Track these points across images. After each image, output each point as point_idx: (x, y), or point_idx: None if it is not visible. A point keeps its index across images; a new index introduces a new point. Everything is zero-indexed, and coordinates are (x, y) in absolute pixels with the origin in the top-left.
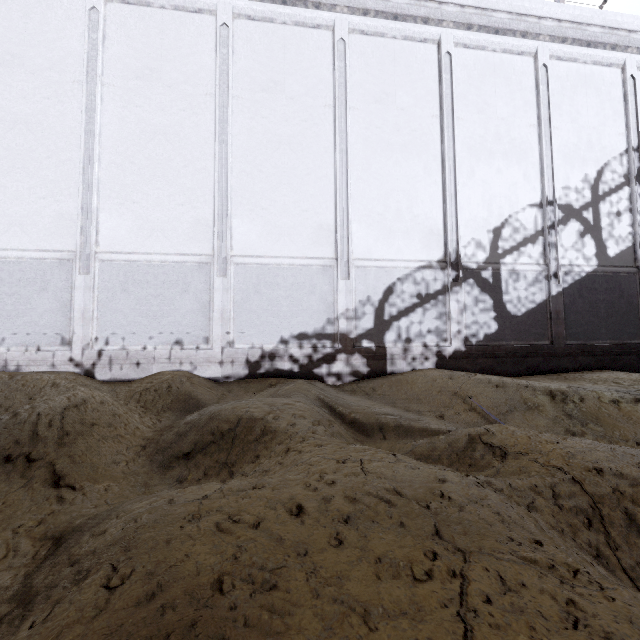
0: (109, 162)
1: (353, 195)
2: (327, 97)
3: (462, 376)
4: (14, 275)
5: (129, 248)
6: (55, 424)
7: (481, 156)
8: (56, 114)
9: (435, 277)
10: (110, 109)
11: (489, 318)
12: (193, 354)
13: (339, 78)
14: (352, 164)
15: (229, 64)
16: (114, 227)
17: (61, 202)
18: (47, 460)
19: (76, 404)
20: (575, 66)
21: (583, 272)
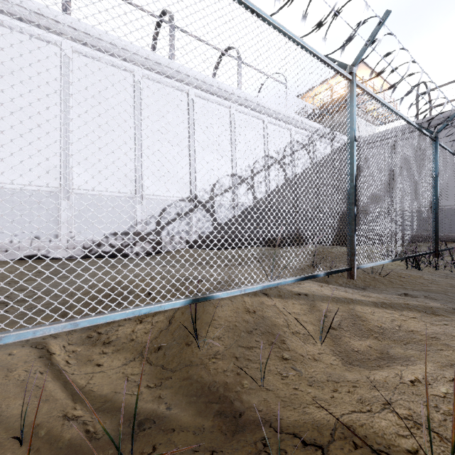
0: None
1: (145, 162)
2: (130, 109)
3: (196, 250)
4: None
5: None
6: None
7: (207, 150)
8: None
9: (186, 205)
10: None
11: (210, 225)
12: (47, 244)
13: (137, 100)
14: (144, 146)
15: (70, 79)
16: None
17: None
18: None
19: None
20: (246, 116)
21: (247, 205)
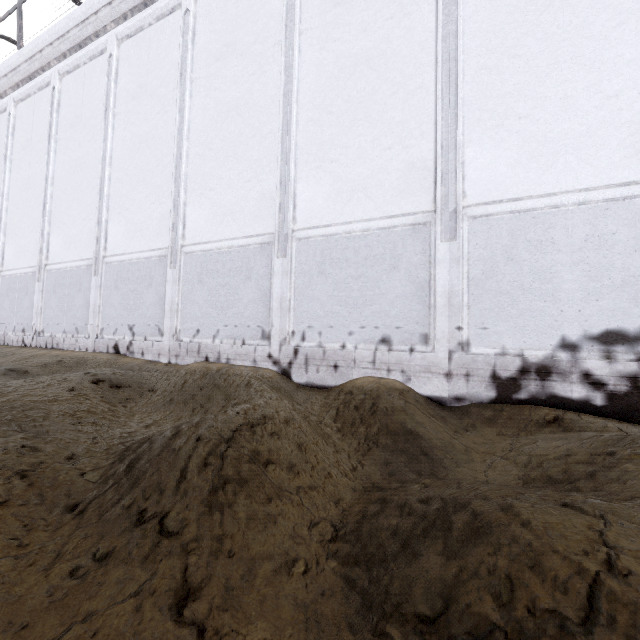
0: (306, 121)
1: None
2: None
3: None
4: (226, 265)
5: (326, 220)
6: (212, 463)
7: None
8: (259, 88)
9: None
10: (307, 58)
11: None
12: (405, 358)
13: None
14: None
15: None
16: (311, 197)
17: (263, 181)
18: (182, 540)
19: (252, 424)
20: None
21: None
